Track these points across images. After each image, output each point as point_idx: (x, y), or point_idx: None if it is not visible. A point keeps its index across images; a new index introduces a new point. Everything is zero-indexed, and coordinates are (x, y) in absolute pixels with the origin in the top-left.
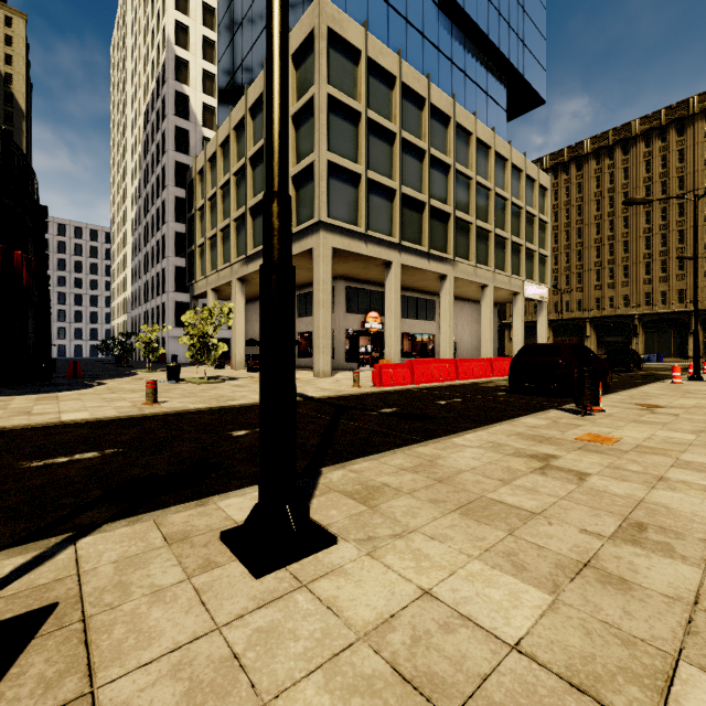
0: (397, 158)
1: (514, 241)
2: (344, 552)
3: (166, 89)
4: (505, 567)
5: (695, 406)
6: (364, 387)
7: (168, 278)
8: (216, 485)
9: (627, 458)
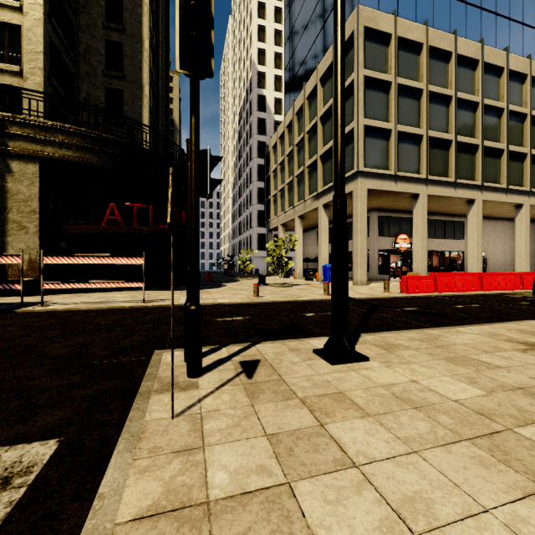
0: (424, 109)
1: None
2: (373, 364)
3: (252, 96)
4: (464, 381)
5: None
6: (393, 293)
7: (253, 218)
8: (304, 335)
9: None
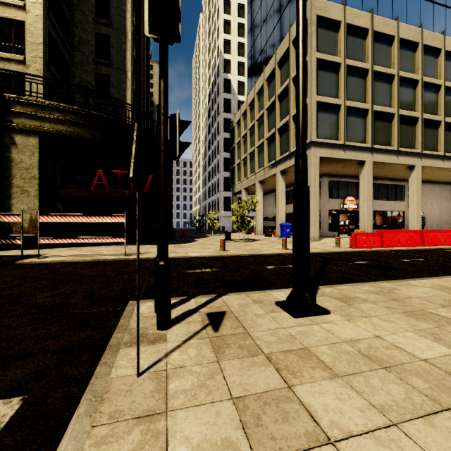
0: (369, 86)
1: None
2: (334, 317)
3: (219, 79)
4: (428, 337)
5: None
6: (343, 248)
7: (220, 184)
8: (266, 287)
9: None
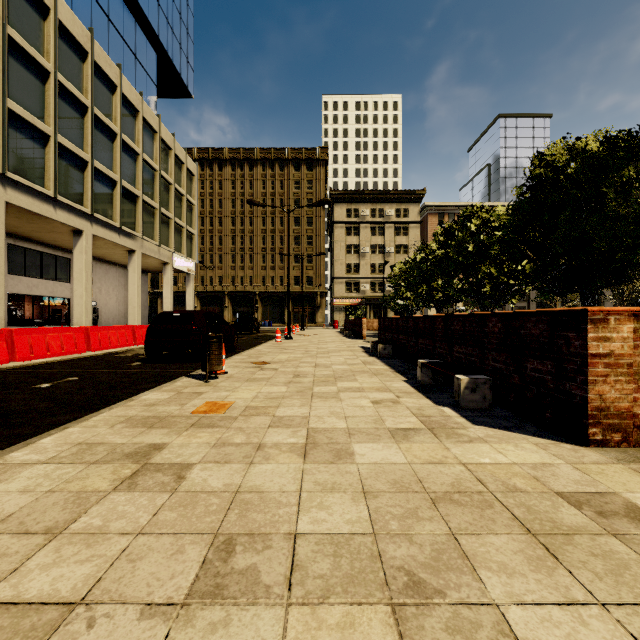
0: None
1: (164, 212)
2: None
3: None
4: None
5: (288, 360)
6: None
7: None
8: None
9: (235, 427)
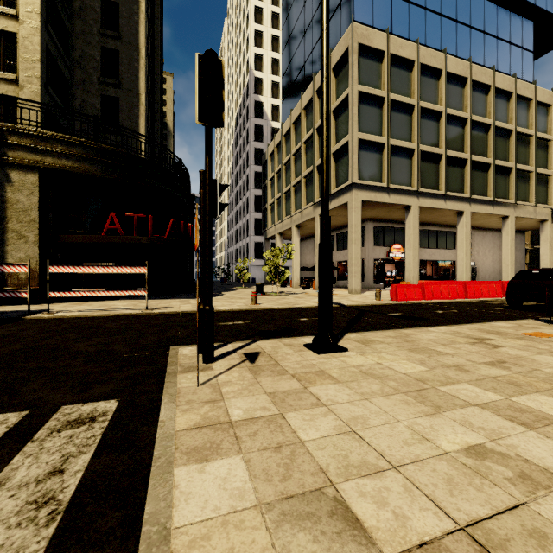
0: (415, 124)
1: (540, 172)
2: (351, 353)
3: (248, 101)
4: (416, 363)
5: None
6: (383, 301)
7: (250, 227)
8: (297, 335)
9: (546, 344)
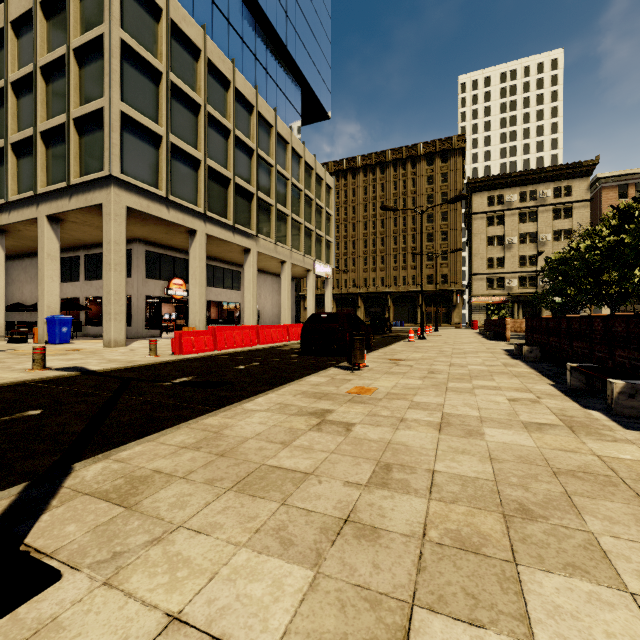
0: (202, 129)
1: (307, 226)
2: (68, 590)
3: None
4: (273, 548)
5: (421, 358)
6: (162, 356)
7: None
8: None
9: (381, 405)
